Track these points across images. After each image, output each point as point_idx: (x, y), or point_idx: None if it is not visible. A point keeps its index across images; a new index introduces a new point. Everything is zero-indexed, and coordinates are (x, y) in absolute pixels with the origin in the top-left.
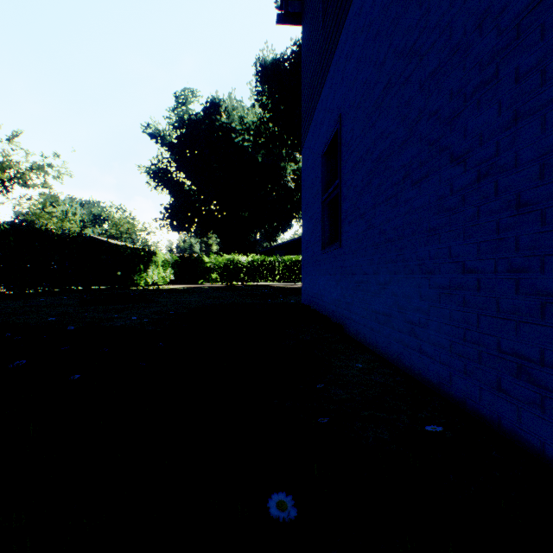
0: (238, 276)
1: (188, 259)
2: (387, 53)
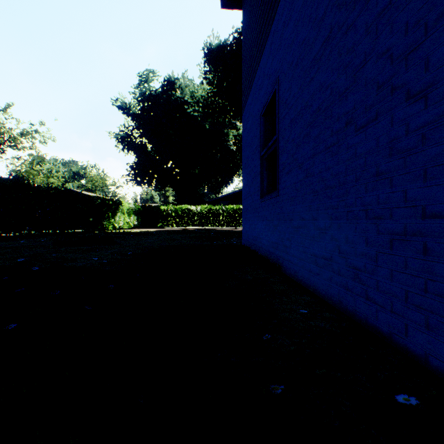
0: (189, 221)
1: (149, 208)
2: (327, 7)
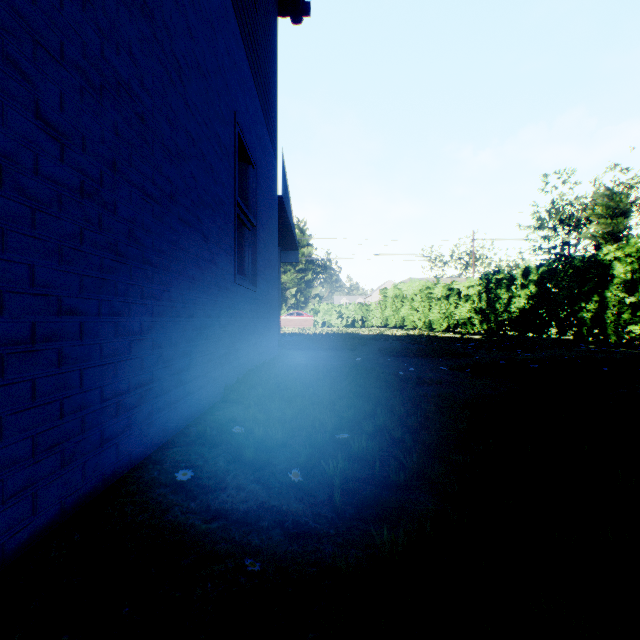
0: None
1: None
2: None
